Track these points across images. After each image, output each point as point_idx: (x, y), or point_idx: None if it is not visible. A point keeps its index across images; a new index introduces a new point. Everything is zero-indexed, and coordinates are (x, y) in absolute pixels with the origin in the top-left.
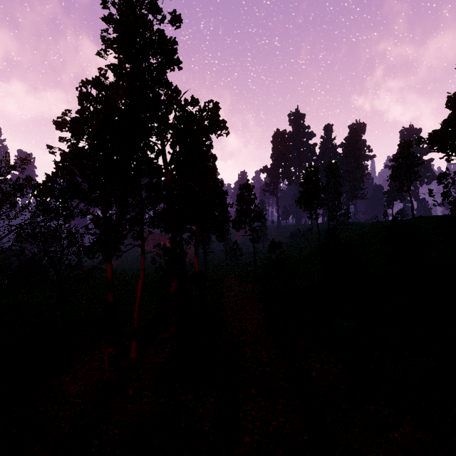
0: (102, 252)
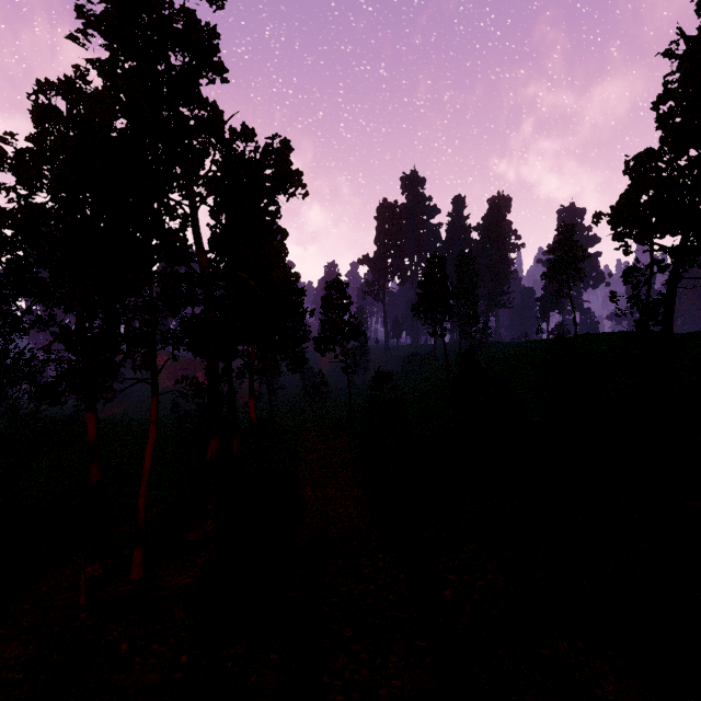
0: (74, 393)
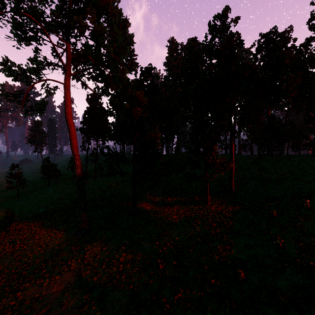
0: None
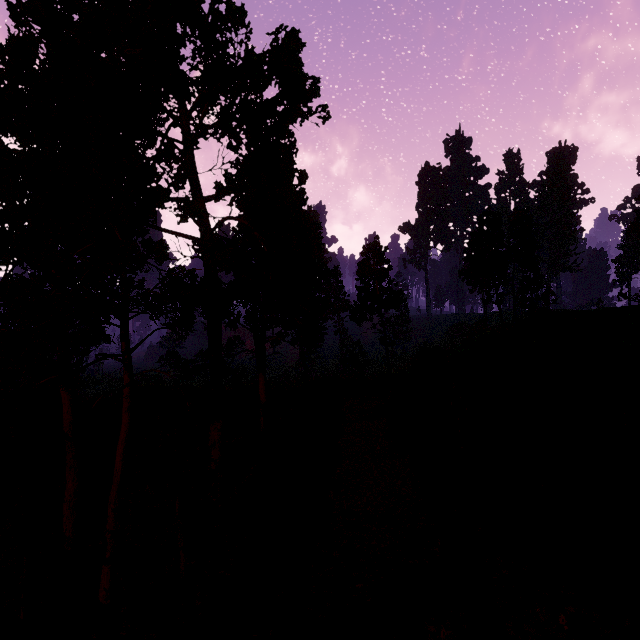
0: None
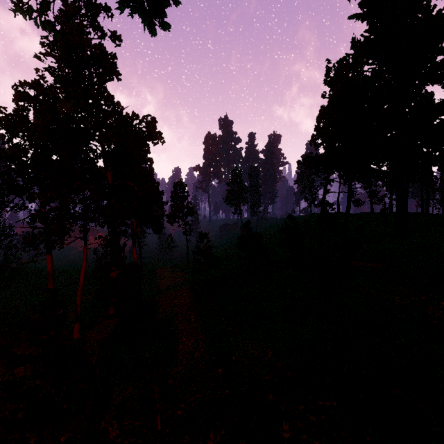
0: (48, 244)
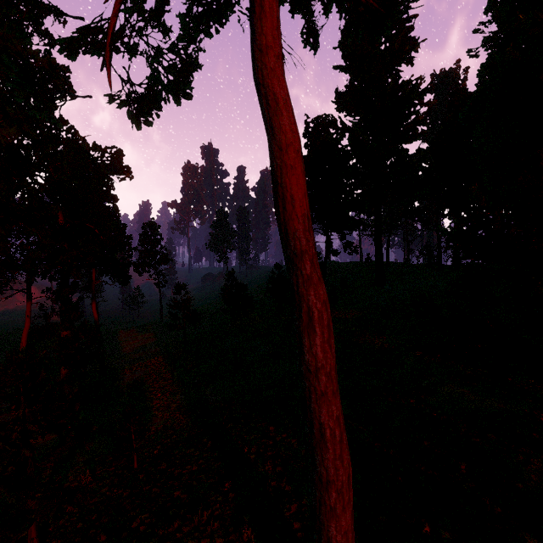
0: None
